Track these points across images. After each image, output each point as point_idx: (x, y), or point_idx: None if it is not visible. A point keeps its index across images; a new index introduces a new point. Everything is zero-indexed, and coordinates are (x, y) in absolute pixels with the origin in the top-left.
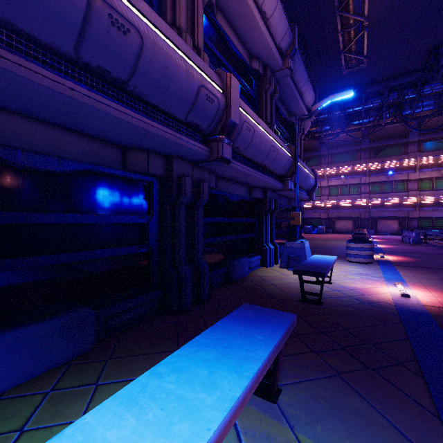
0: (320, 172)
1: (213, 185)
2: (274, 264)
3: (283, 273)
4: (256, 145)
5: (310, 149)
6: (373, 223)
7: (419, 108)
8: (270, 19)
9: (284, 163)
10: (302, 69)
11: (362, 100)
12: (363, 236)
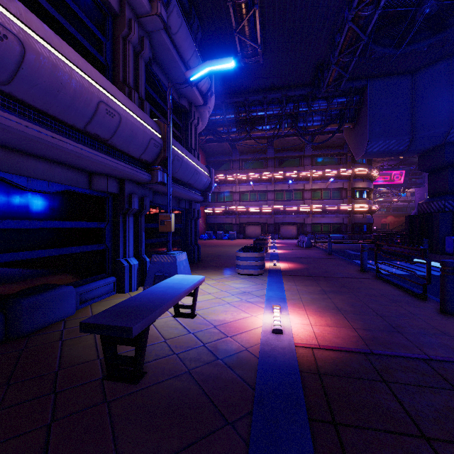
0: (232, 176)
1: None
2: (141, 286)
3: None
4: (45, 82)
5: (222, 152)
6: (277, 228)
7: (311, 122)
8: None
9: (142, 141)
10: (185, 33)
11: (264, 104)
12: (263, 242)
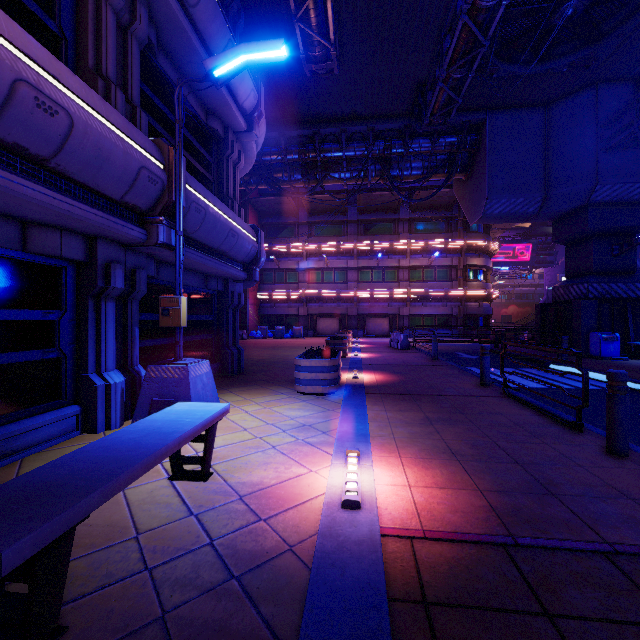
0: (297, 247)
1: None
2: (131, 419)
3: None
4: None
5: (283, 211)
6: (362, 322)
7: (408, 169)
8: None
9: (124, 169)
10: (212, 8)
11: (342, 141)
12: (339, 342)
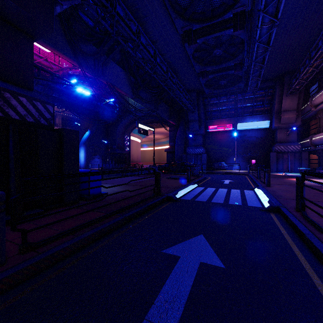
0: None
1: None
2: None
3: None
4: None
5: None
6: None
7: None
8: None
9: None
10: None
11: None
12: None
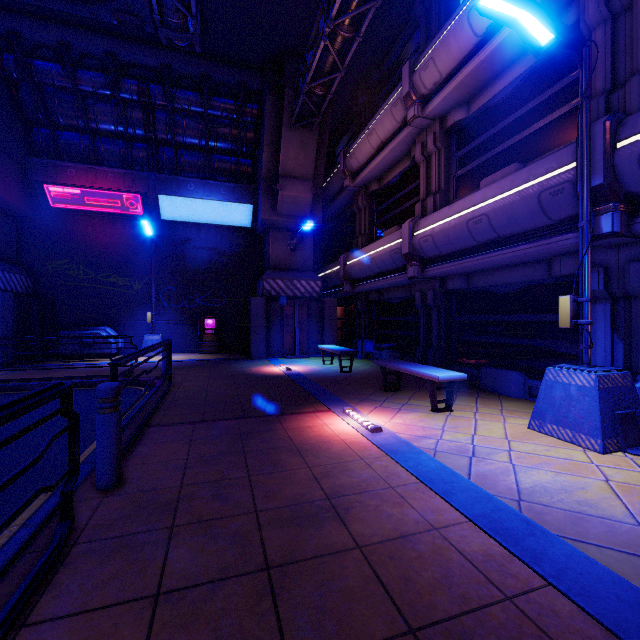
0: None
1: (453, 287)
2: None
3: (513, 410)
4: (444, 241)
5: None
6: None
7: None
8: None
9: (527, 209)
10: None
11: None
12: None
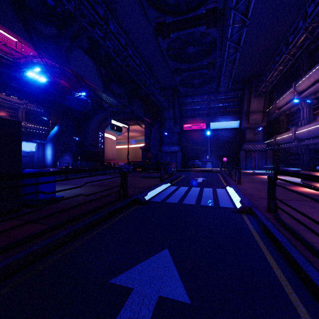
0: None
1: (310, 147)
2: None
3: None
4: (303, 136)
5: None
6: None
7: None
8: (316, 79)
9: None
10: None
11: None
12: None
